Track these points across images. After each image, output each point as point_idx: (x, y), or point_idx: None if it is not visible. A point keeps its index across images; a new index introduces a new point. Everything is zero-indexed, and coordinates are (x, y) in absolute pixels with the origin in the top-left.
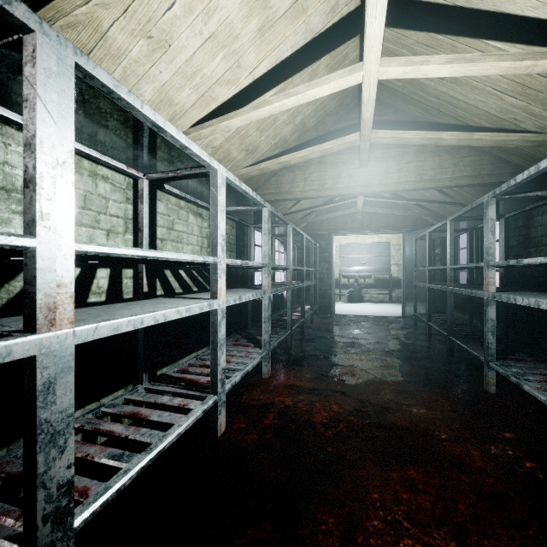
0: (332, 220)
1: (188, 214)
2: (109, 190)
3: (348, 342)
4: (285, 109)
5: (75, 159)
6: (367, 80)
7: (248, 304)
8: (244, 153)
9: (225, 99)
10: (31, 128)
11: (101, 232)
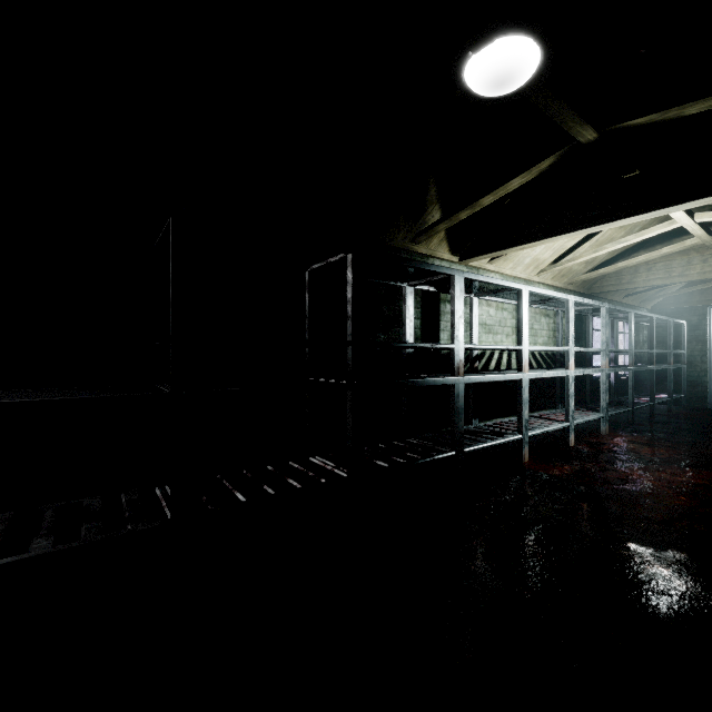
0: (707, 289)
1: (540, 317)
2: (507, 314)
3: (710, 428)
4: (622, 230)
5: (497, 304)
6: (686, 225)
7: (586, 383)
8: (583, 265)
9: (571, 246)
10: (520, 316)
11: (504, 336)
